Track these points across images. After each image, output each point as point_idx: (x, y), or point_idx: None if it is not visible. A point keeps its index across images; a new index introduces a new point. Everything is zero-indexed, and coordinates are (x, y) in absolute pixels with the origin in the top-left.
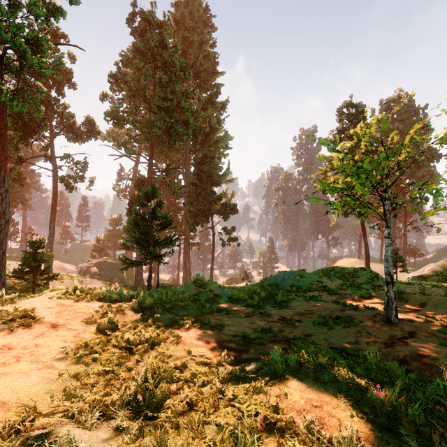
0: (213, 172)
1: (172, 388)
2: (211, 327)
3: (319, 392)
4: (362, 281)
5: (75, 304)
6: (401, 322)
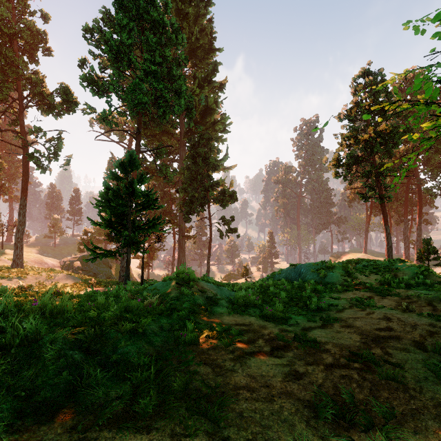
0: (210, 155)
1: None
2: (187, 410)
3: None
4: (408, 277)
5: None
6: None
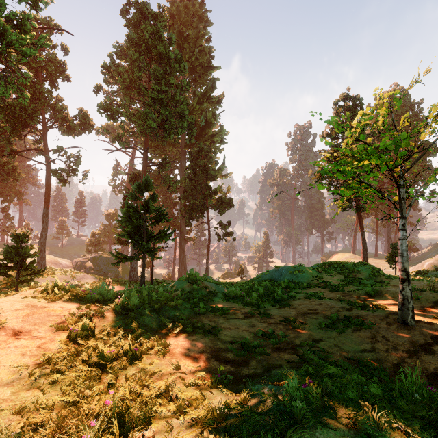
0: (208, 166)
1: (147, 436)
2: (204, 332)
3: None
4: (363, 277)
5: (48, 306)
6: (418, 324)
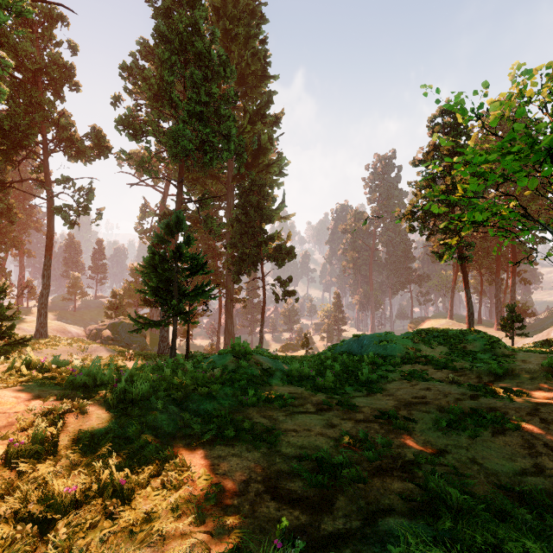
0: (263, 204)
1: None
2: (254, 439)
3: None
4: (476, 349)
5: None
6: None
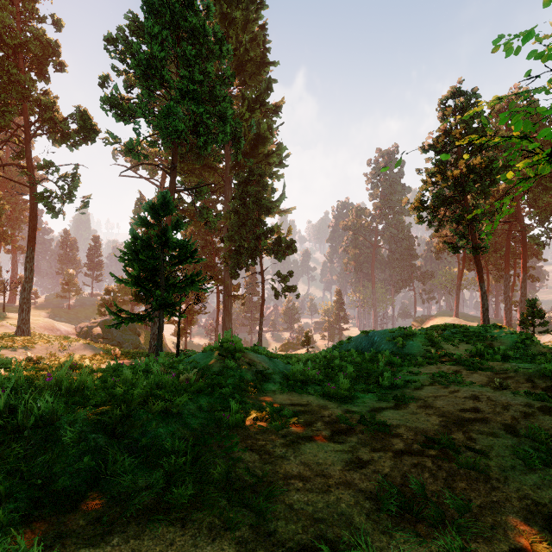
0: (262, 195)
1: None
2: (228, 502)
3: None
4: (506, 347)
5: None
6: None
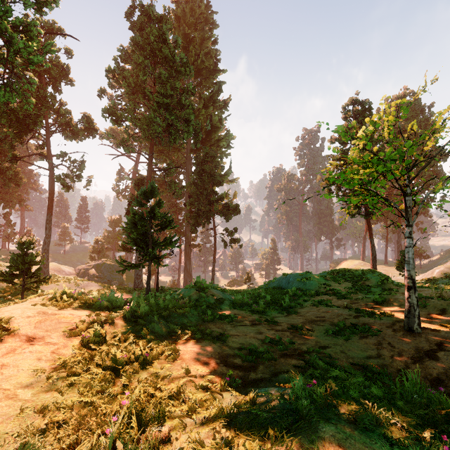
0: (214, 171)
1: (163, 431)
2: (213, 339)
3: (364, 446)
4: (372, 284)
5: (58, 313)
6: (424, 331)
